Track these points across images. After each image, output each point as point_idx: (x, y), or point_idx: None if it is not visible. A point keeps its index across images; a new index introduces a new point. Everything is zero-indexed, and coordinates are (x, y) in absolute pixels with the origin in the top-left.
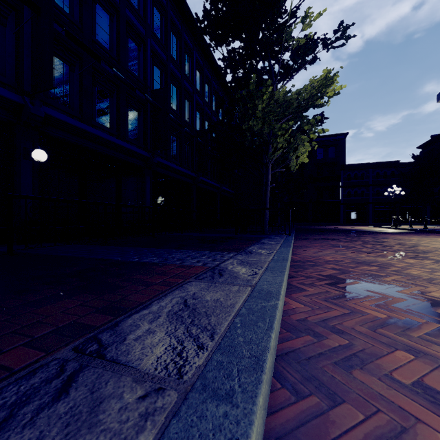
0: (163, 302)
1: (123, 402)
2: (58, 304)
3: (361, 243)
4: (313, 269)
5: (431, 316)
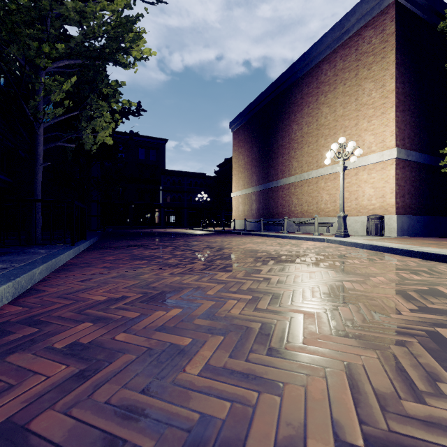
0: None
1: None
2: None
3: (172, 248)
4: None
5: None
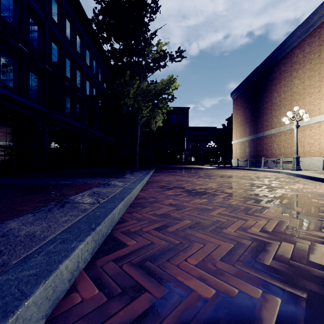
0: (84, 193)
1: (83, 206)
2: (27, 197)
3: (188, 173)
4: (156, 184)
5: (188, 193)
